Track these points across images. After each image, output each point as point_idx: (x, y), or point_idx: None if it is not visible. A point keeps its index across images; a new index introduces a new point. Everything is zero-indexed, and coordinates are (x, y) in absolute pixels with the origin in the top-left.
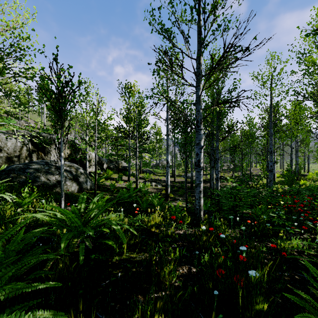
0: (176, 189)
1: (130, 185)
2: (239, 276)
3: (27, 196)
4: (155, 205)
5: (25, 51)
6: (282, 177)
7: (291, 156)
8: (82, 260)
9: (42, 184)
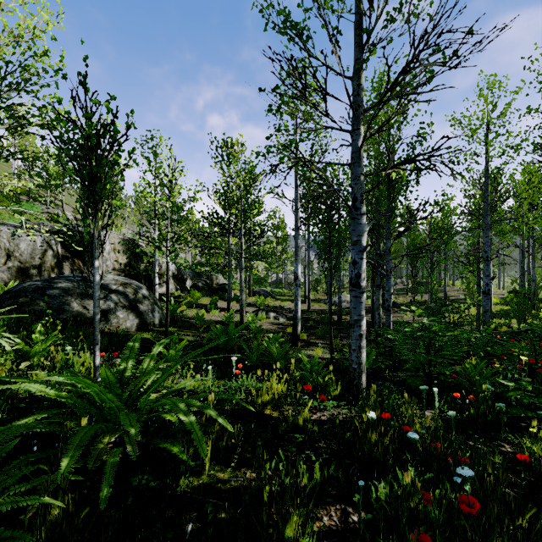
0: (312, 325)
1: (231, 317)
2: None
3: (41, 339)
4: (273, 356)
5: (39, 79)
6: (504, 303)
7: (523, 267)
8: (107, 497)
9: (75, 316)
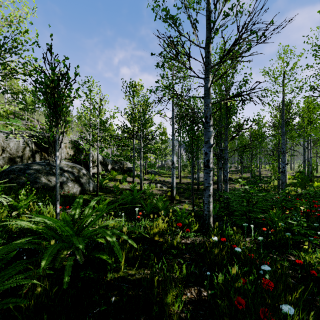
0: (182, 191)
1: (135, 186)
2: (270, 316)
3: (24, 198)
4: (159, 208)
5: (22, 46)
6: (293, 178)
7: (304, 157)
8: (67, 281)
9: (43, 185)
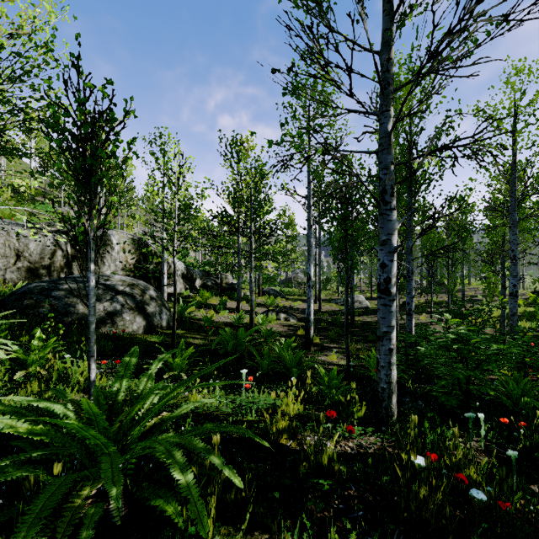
0: (324, 327)
1: (240, 318)
2: None
3: (40, 346)
4: (286, 363)
5: (40, 71)
6: (526, 305)
7: None
8: None
9: (80, 319)
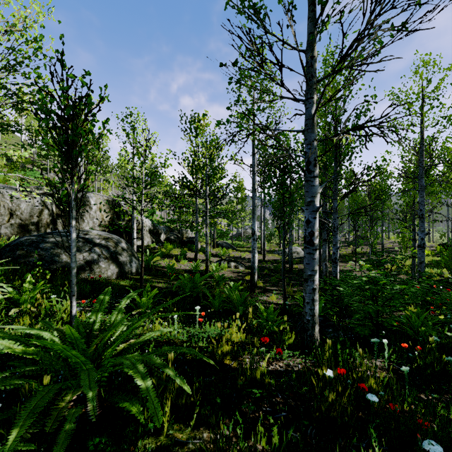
0: (267, 273)
1: (197, 266)
2: None
3: (30, 288)
4: (233, 302)
5: (30, 61)
6: (434, 255)
7: None
8: None
9: (64, 266)
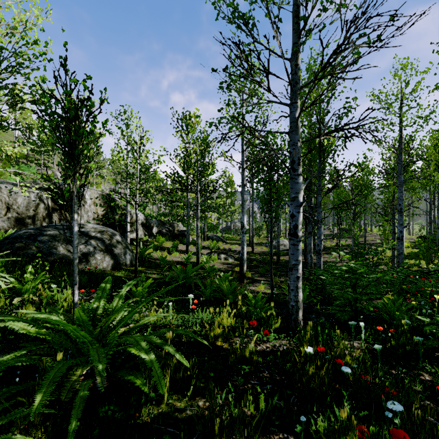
0: (255, 264)
1: (189, 258)
2: None
3: (31, 278)
4: (224, 292)
5: (30, 63)
6: (413, 247)
7: (430, 217)
8: (74, 430)
9: (61, 258)
